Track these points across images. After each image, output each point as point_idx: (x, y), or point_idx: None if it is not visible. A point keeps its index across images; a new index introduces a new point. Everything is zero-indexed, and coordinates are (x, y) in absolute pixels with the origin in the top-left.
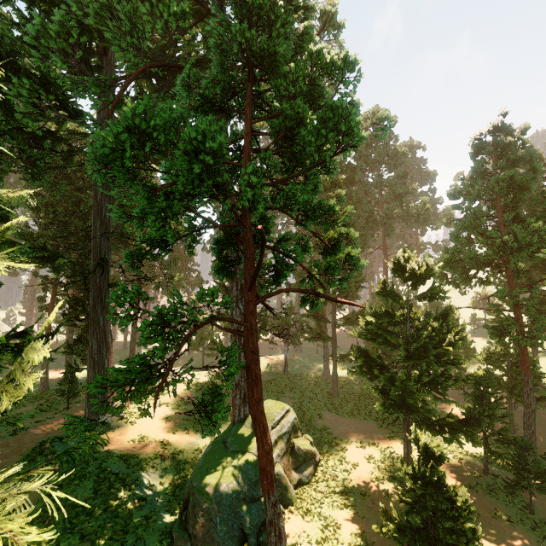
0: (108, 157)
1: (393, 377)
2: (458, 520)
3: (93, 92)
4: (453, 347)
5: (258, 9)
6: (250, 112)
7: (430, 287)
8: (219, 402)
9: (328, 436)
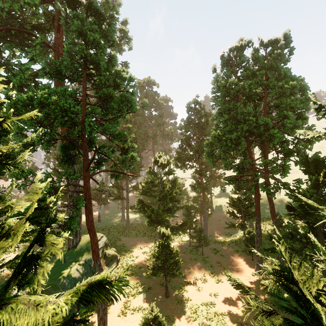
0: (19, 109)
1: (153, 209)
2: (174, 258)
3: None
4: (176, 194)
5: (91, 43)
6: (85, 85)
7: (169, 169)
8: (74, 220)
9: (124, 248)
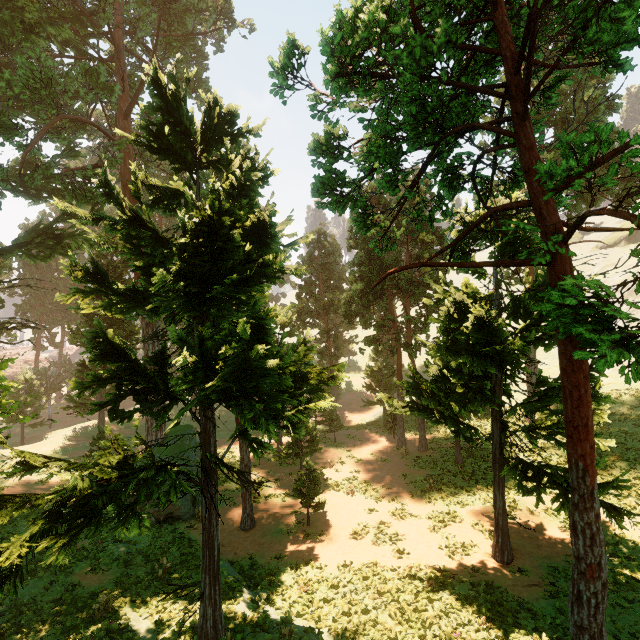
0: None
1: None
2: (311, 434)
3: (3, 132)
4: None
5: None
6: None
7: (291, 328)
8: None
9: (218, 450)
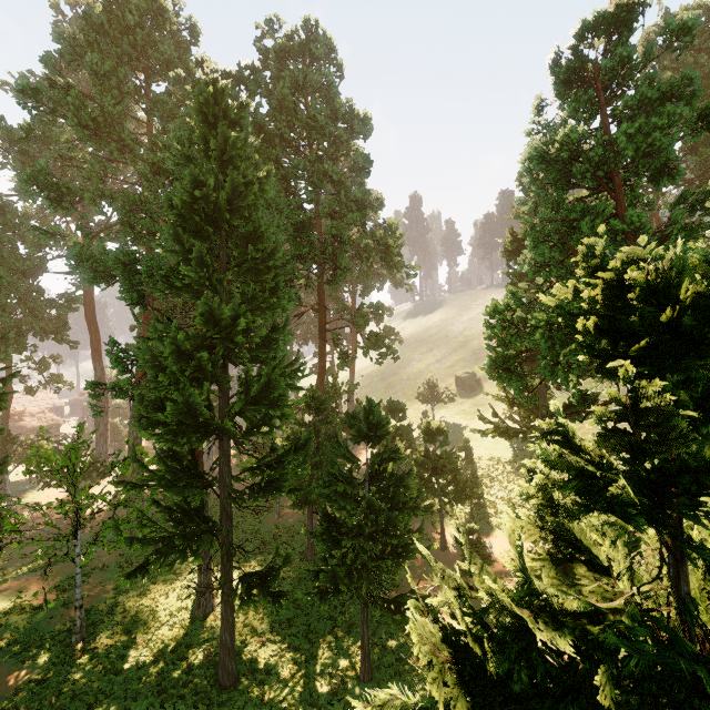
0: None
1: None
2: None
3: None
4: None
5: None
6: None
7: None
8: None
9: None
